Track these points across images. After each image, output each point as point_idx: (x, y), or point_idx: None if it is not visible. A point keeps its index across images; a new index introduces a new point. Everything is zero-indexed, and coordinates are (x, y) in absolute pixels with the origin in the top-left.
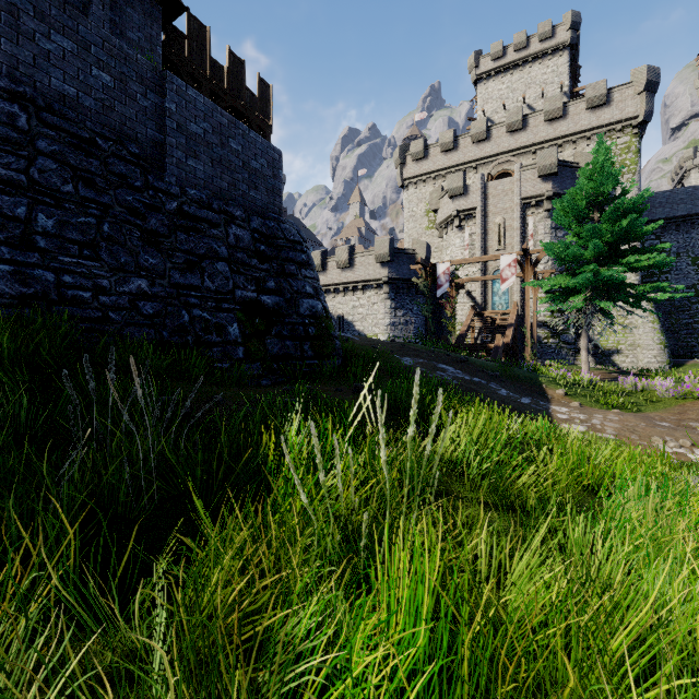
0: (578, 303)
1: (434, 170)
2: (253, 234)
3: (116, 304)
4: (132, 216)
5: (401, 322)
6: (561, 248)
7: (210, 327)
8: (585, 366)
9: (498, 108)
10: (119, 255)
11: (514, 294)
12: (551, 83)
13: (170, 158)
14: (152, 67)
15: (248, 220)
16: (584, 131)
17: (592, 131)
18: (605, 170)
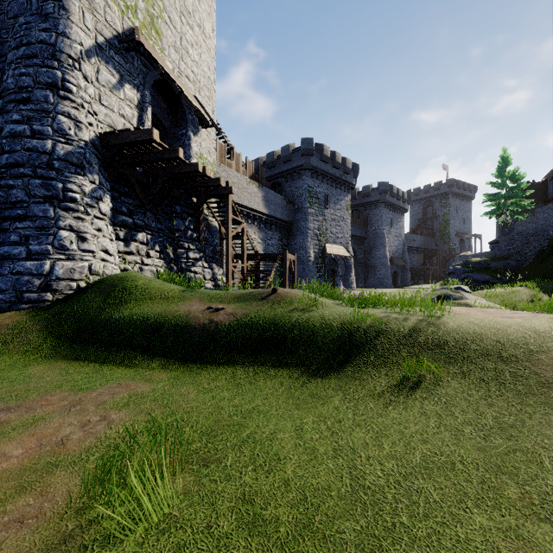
0: None
1: None
2: None
3: None
4: None
5: None
6: None
7: None
8: None
9: None
10: None
11: None
12: None
13: None
14: None
15: None
16: None
17: None
18: None
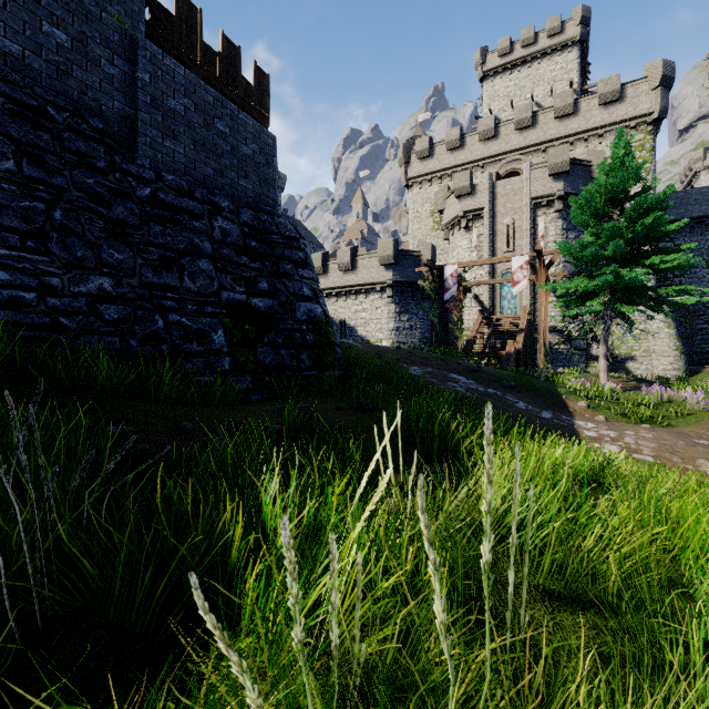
0: (596, 307)
1: (439, 170)
2: (243, 228)
3: (69, 307)
4: (93, 203)
5: (405, 327)
6: (579, 248)
7: (189, 334)
8: (604, 375)
9: (505, 106)
10: (75, 247)
11: (524, 298)
12: (559, 80)
13: (143, 137)
14: (120, 28)
15: (237, 212)
16: (597, 128)
17: (604, 128)
18: (626, 165)
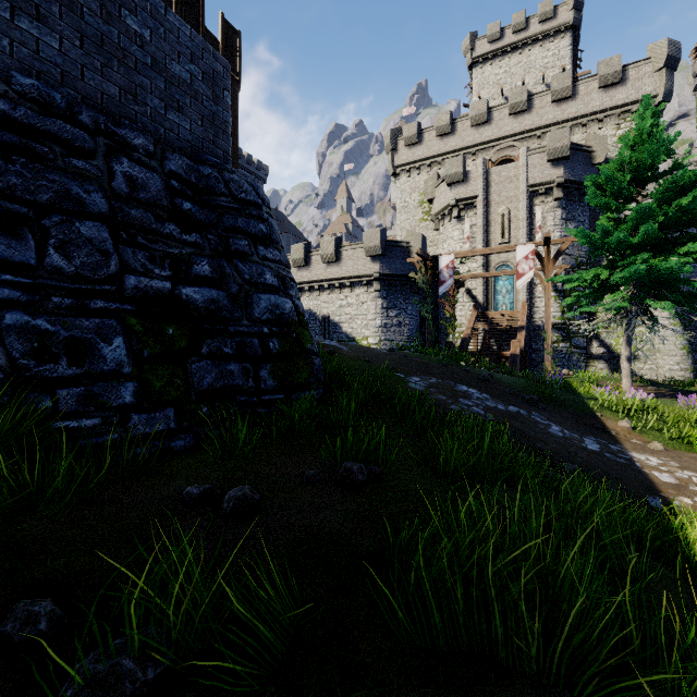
0: (621, 302)
1: (428, 157)
2: (169, 180)
3: None
4: None
5: (394, 324)
6: (600, 234)
7: (52, 346)
8: (628, 381)
9: (495, 94)
10: None
11: (521, 292)
12: (551, 67)
13: None
14: None
15: (161, 157)
16: (596, 113)
17: (605, 113)
18: (655, 138)
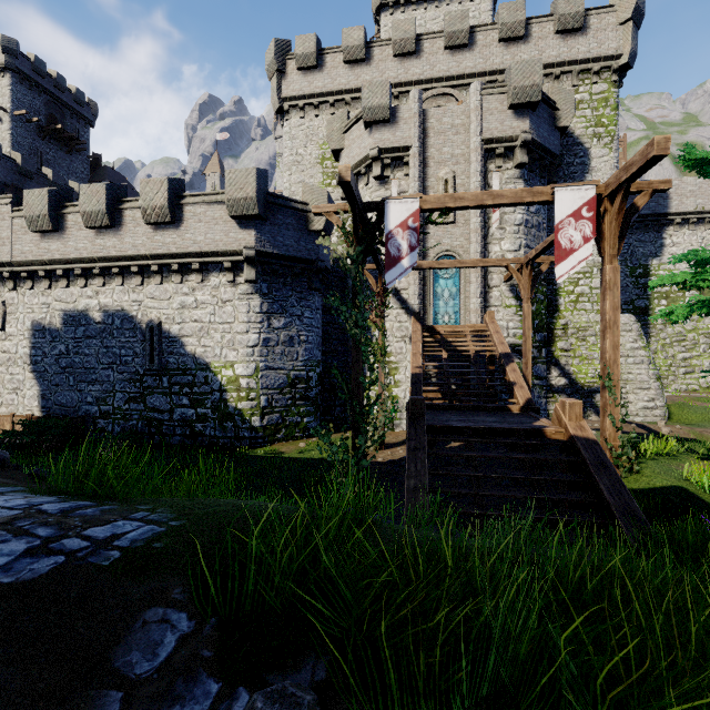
0: None
1: (332, 91)
2: None
3: None
4: None
5: (281, 340)
6: None
7: None
8: None
9: None
10: None
11: (472, 297)
12: None
13: None
14: None
15: None
16: (552, 65)
17: (562, 67)
18: None
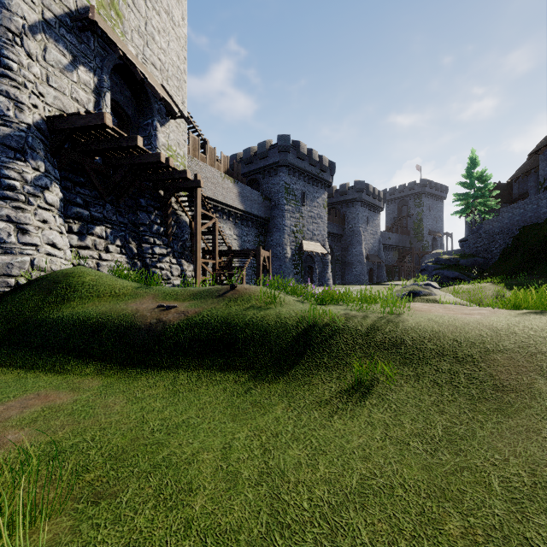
0: None
1: None
2: None
3: None
4: None
5: None
6: None
7: None
8: None
9: None
10: None
11: None
12: None
13: None
14: None
15: None
16: None
17: None
18: None
